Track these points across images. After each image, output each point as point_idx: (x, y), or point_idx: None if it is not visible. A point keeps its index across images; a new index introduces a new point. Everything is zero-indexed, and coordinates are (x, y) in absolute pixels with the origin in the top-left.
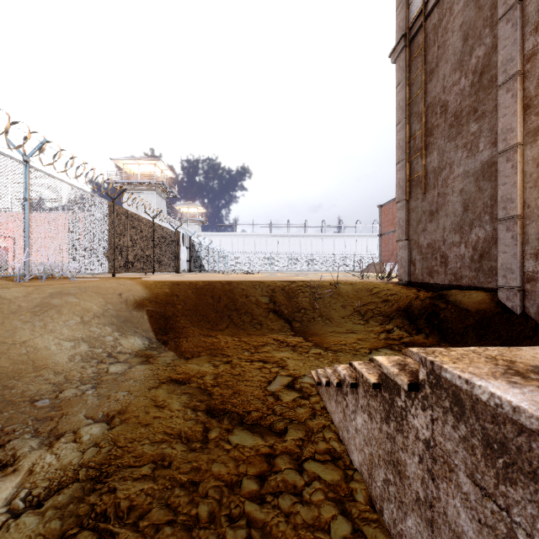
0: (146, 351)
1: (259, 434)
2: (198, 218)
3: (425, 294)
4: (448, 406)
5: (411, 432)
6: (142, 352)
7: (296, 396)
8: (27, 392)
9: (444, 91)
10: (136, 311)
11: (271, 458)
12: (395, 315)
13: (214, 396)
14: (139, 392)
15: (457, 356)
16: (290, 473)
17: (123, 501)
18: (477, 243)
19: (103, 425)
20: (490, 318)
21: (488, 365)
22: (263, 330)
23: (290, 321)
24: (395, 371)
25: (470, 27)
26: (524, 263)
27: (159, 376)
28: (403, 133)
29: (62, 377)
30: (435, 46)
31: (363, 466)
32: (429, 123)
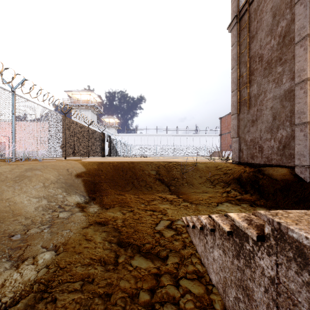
0: (82, 204)
1: (150, 260)
2: (115, 125)
3: (250, 169)
4: (292, 256)
5: (258, 269)
6: (80, 204)
7: (173, 233)
8: (7, 231)
9: (260, 48)
10: (76, 179)
11: (158, 277)
12: (231, 182)
13: (122, 233)
14: (76, 231)
15: (296, 218)
16: (170, 288)
17: (60, 308)
18: (282, 139)
19: (52, 253)
20: (290, 184)
21: None
22: (152, 191)
23: (168, 185)
24: (245, 225)
25: (277, 9)
26: None
27: (89, 220)
28: (236, 74)
29: (30, 221)
30: (255, 21)
31: (219, 284)
32: (251, 67)
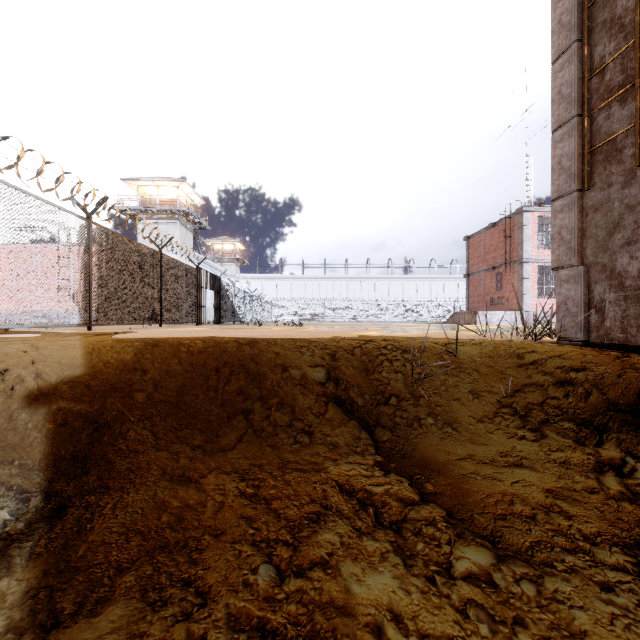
0: None
1: None
2: (235, 257)
3: None
4: None
5: None
6: None
7: None
8: None
9: None
10: (26, 413)
11: None
12: (609, 421)
13: None
14: None
15: None
16: None
17: None
18: None
19: None
20: None
21: None
22: (314, 449)
23: (369, 425)
24: None
25: None
26: None
27: None
28: (572, 69)
29: None
30: None
31: None
32: None
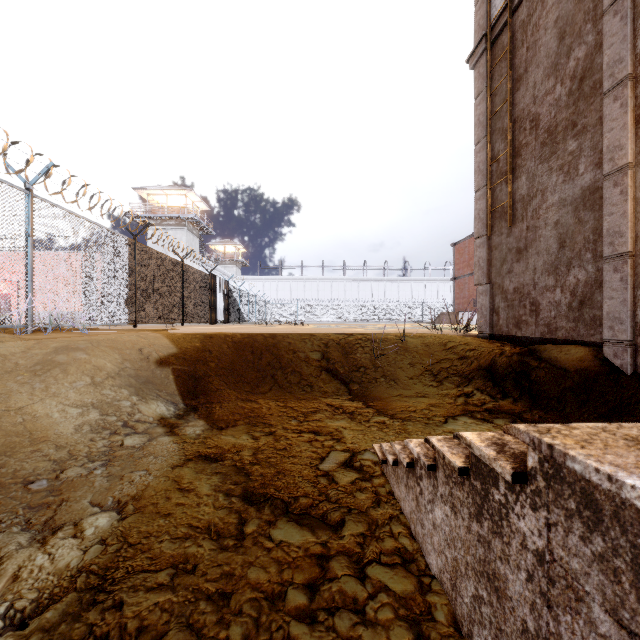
0: (170, 419)
1: (309, 528)
2: (237, 259)
3: (512, 349)
4: (574, 508)
5: (515, 538)
6: (166, 420)
7: (356, 477)
8: (20, 472)
9: (534, 102)
10: (159, 370)
11: (324, 561)
12: (475, 375)
13: (253, 477)
14: (159, 472)
15: (584, 437)
16: (348, 582)
17: (131, 620)
18: (577, 287)
19: (112, 515)
20: (594, 379)
21: (633, 452)
22: (314, 393)
23: (346, 382)
24: (491, 454)
25: (567, 22)
26: (636, 311)
27: (185, 451)
28: (484, 154)
29: (65, 452)
30: (524, 48)
31: (444, 573)
32: (515, 141)
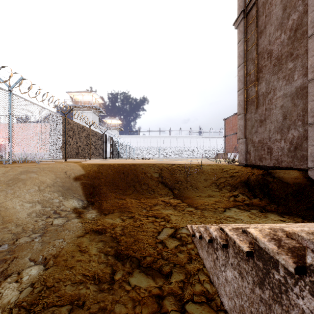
0: (79, 209)
1: (151, 277)
2: (117, 127)
3: (258, 172)
4: None
5: (294, 309)
6: (77, 210)
7: (178, 244)
8: None
9: (269, 43)
10: (75, 182)
11: (160, 299)
12: (239, 185)
13: (121, 243)
14: (70, 240)
15: None
16: None
17: None
18: (293, 140)
19: (40, 267)
20: (303, 188)
21: None
22: (155, 195)
23: (172, 189)
24: (274, 249)
25: (288, 1)
26: None
27: (85, 228)
28: (242, 72)
29: (20, 228)
30: (264, 16)
31: (233, 311)
32: (259, 64)
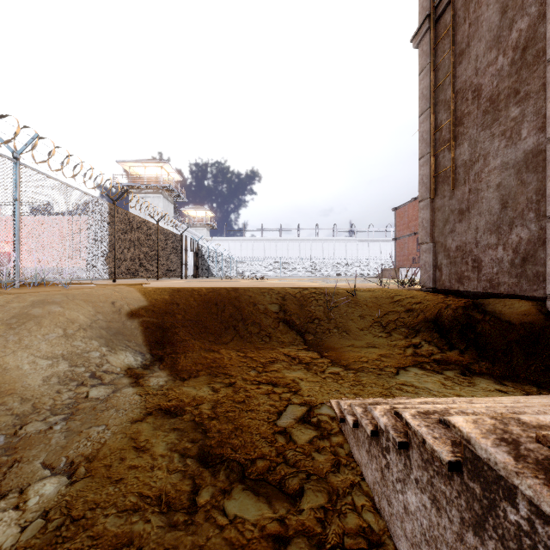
0: (137, 369)
1: (266, 499)
2: (206, 222)
3: (457, 303)
4: None
5: None
6: (133, 371)
7: (313, 435)
8: None
9: (476, 73)
10: (129, 321)
11: (282, 545)
12: (422, 327)
13: (210, 434)
14: (118, 428)
15: None
16: None
17: None
18: (519, 245)
19: (61, 480)
20: (539, 333)
21: None
22: (272, 343)
23: (302, 333)
24: (509, 463)
25: None
26: None
27: (147, 404)
28: (427, 124)
29: (29, 406)
30: (466, 24)
31: None
32: (458, 111)
